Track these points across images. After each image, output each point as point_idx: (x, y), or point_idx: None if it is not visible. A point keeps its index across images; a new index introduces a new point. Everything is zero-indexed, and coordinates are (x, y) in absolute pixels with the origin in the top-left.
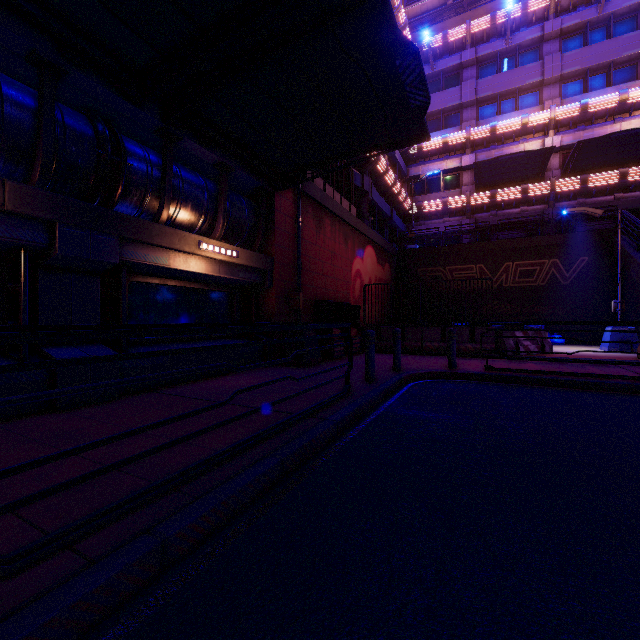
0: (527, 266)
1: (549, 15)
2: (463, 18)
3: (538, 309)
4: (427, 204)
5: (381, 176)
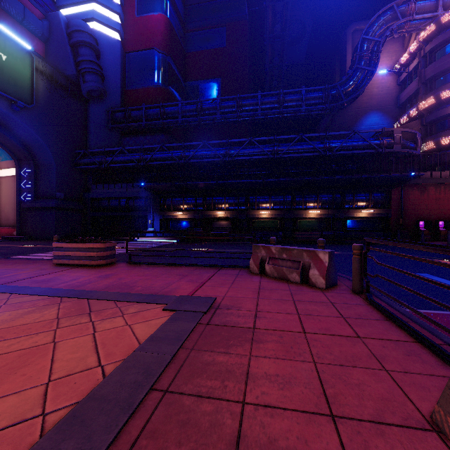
0: None
1: None
2: None
3: None
4: None
5: None
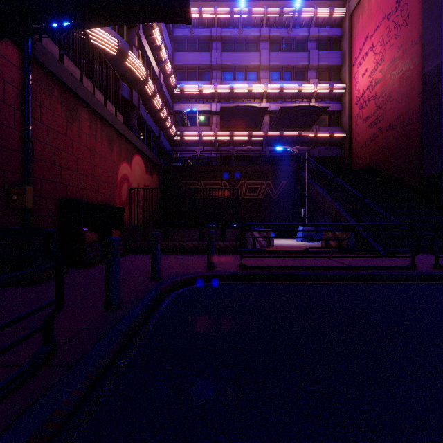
0: (253, 185)
1: (263, 24)
2: (212, 5)
3: (259, 214)
4: (187, 134)
5: (150, 98)
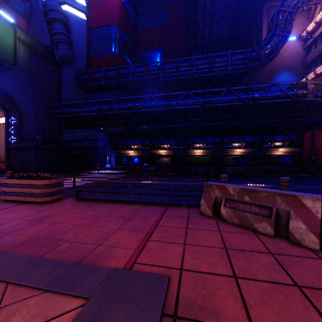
0: None
1: None
2: None
3: None
4: None
5: None
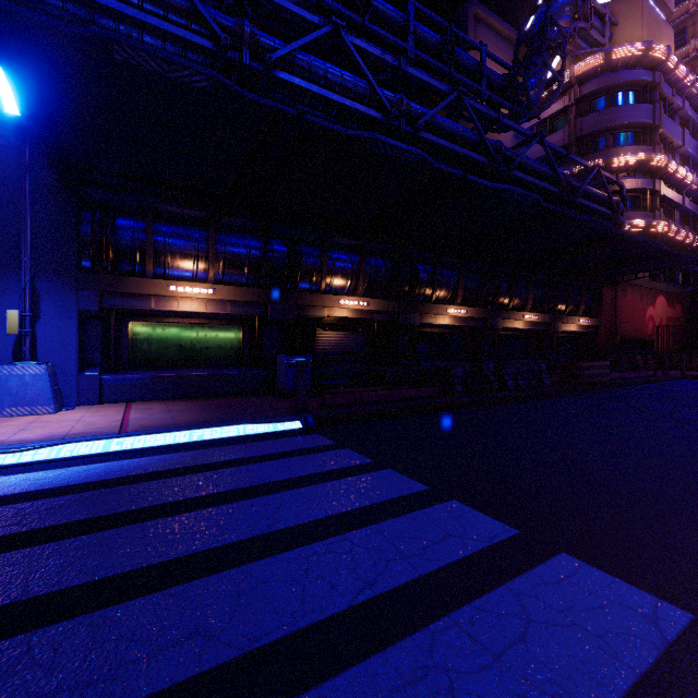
0: None
1: None
2: None
3: None
4: None
5: (671, 238)
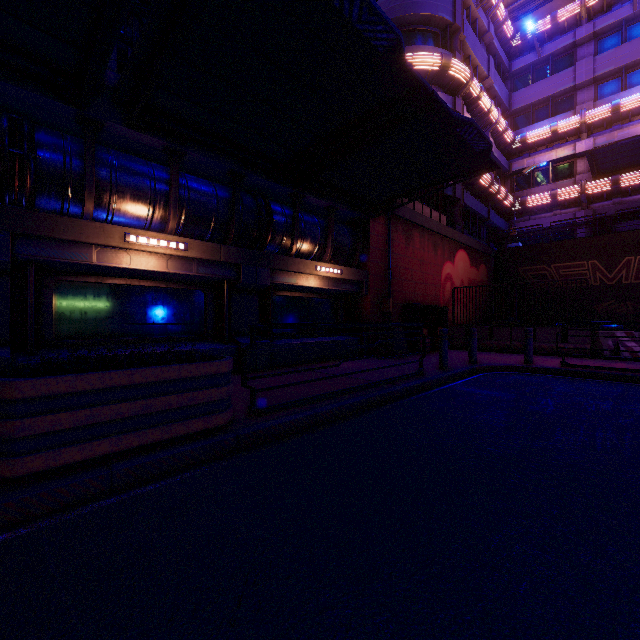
0: None
1: None
2: None
3: None
4: (532, 198)
5: (475, 180)
